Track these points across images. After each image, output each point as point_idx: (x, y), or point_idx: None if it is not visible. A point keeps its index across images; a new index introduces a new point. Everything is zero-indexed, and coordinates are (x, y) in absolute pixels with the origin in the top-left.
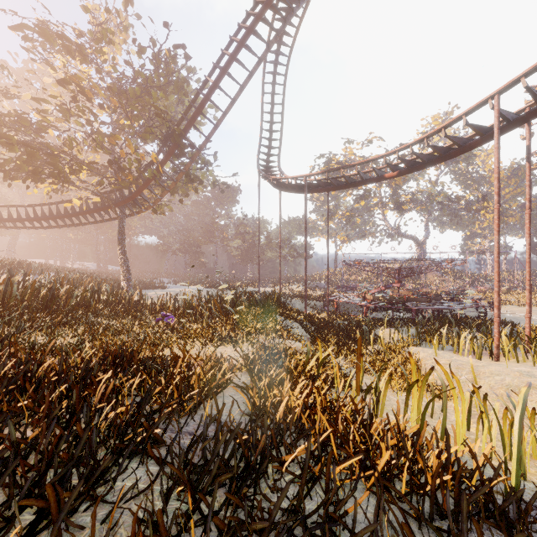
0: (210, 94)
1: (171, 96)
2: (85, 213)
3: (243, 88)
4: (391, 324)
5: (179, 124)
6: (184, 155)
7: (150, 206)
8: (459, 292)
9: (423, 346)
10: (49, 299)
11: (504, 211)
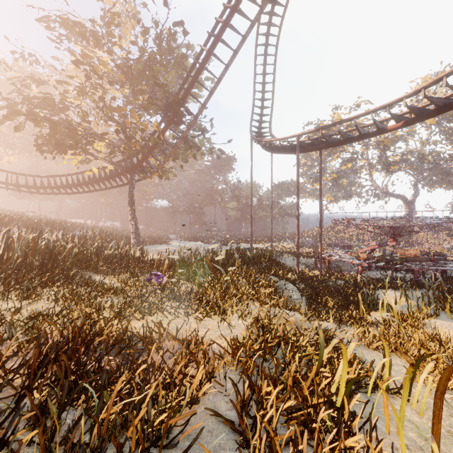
0: (205, 61)
1: (172, 71)
2: (103, 180)
3: (236, 53)
4: (391, 285)
5: (177, 94)
6: (182, 123)
7: (154, 172)
8: None
9: (441, 317)
10: (45, 257)
11: None
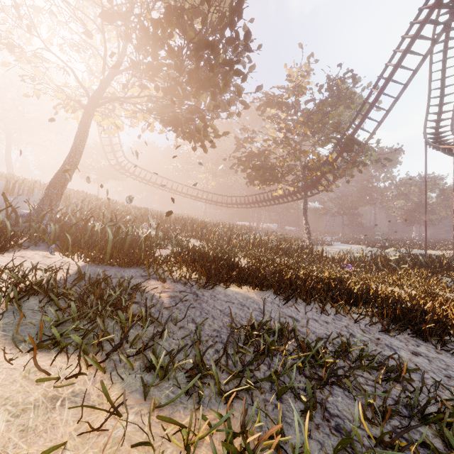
0: (375, 102)
1: (340, 107)
2: (283, 197)
3: (407, 85)
4: None
5: (348, 129)
6: (352, 151)
7: (325, 189)
8: None
9: None
10: (287, 250)
11: None
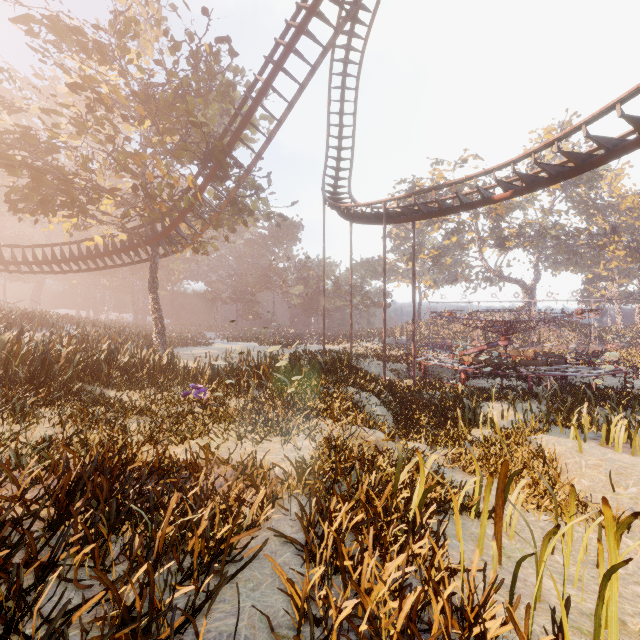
0: (260, 97)
1: (213, 104)
2: (110, 254)
3: (303, 88)
4: (500, 396)
5: (222, 138)
6: (228, 178)
7: (188, 244)
8: (592, 353)
9: (552, 432)
10: (37, 366)
11: None
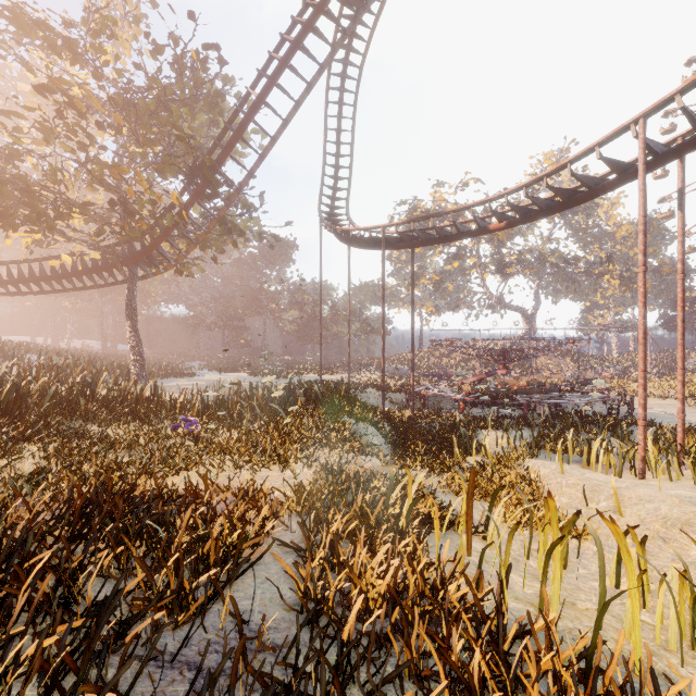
0: (253, 112)
1: (200, 114)
2: (80, 274)
3: (299, 105)
4: (496, 424)
5: (210, 153)
6: (217, 196)
7: (171, 265)
8: (583, 381)
9: (541, 457)
10: (11, 399)
11: (633, 275)
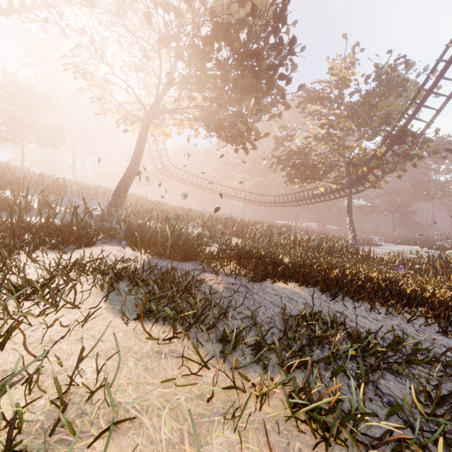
0: (432, 88)
1: (390, 97)
2: (324, 195)
3: None
4: None
5: (399, 120)
6: (404, 143)
7: (372, 185)
8: None
9: None
10: (330, 250)
11: None
